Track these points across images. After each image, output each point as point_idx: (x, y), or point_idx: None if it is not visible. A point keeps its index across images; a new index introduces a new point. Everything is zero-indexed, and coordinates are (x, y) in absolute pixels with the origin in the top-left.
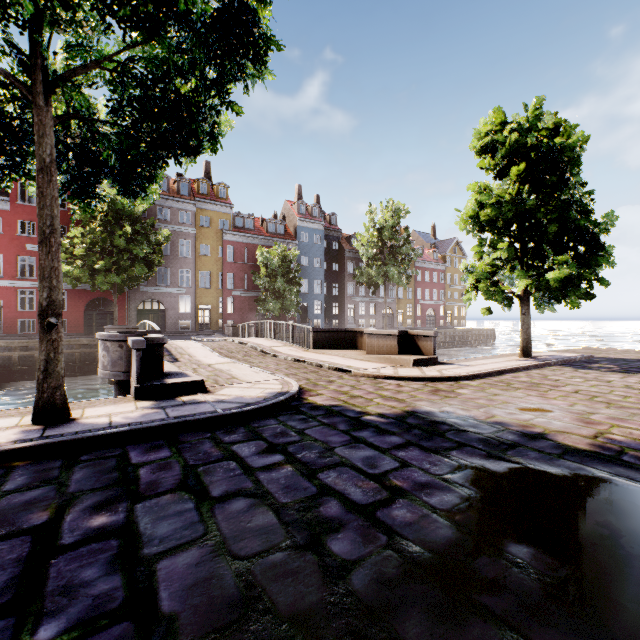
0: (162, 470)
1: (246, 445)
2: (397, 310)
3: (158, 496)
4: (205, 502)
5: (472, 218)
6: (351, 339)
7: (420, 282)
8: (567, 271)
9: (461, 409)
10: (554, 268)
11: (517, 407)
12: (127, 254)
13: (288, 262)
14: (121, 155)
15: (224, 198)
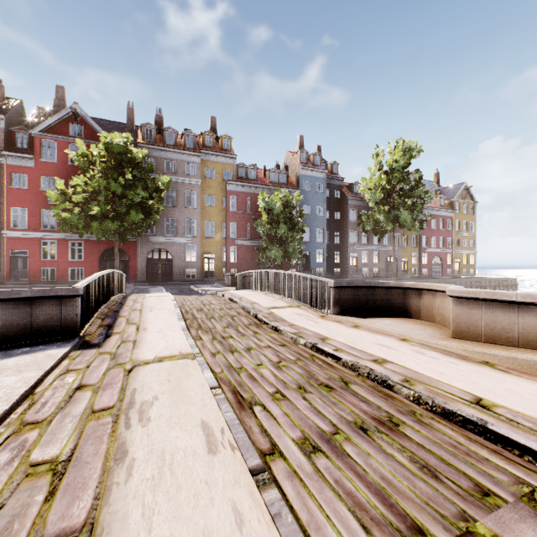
0: None
1: None
2: (401, 258)
3: None
4: None
5: None
6: (397, 300)
7: (426, 229)
8: None
9: None
10: None
11: None
12: (127, 201)
13: (290, 207)
14: None
15: (228, 150)
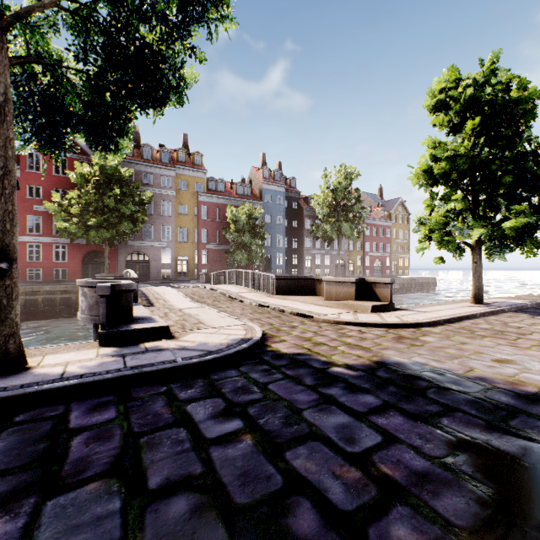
0: (99, 440)
1: (202, 404)
2: (348, 261)
3: (80, 485)
4: (136, 499)
5: (426, 172)
6: (310, 286)
7: (369, 236)
8: (524, 220)
9: (433, 360)
10: (510, 217)
11: (493, 358)
12: (116, 213)
13: (254, 219)
14: (89, 106)
15: (199, 165)
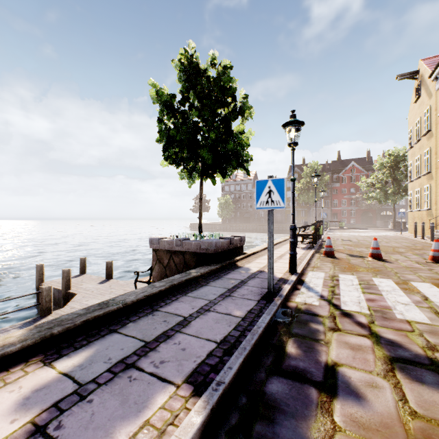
0: None
1: None
2: None
3: None
4: None
5: None
6: None
7: None
8: None
9: None
10: None
11: None
12: None
13: None
14: None
15: None
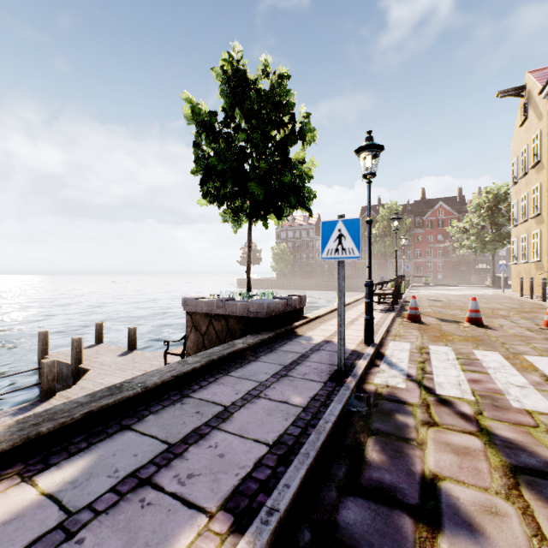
0: None
1: None
2: None
3: None
4: None
5: None
6: None
7: None
8: None
9: None
10: None
11: None
12: None
13: None
14: None
15: None
